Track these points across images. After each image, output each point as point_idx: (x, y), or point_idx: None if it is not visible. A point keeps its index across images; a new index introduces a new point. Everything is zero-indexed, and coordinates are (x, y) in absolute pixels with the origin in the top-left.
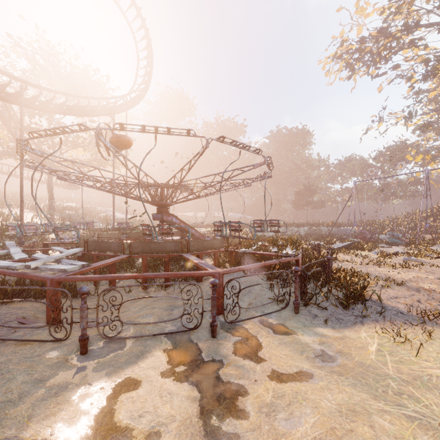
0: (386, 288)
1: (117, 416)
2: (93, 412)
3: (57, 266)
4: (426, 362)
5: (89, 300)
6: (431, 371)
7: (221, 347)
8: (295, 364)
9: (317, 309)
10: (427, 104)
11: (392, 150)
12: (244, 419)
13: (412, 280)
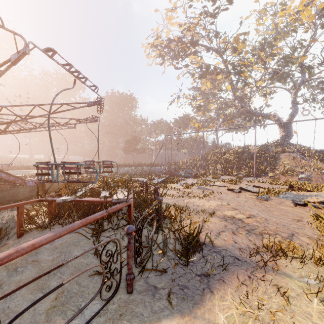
0: (206, 222)
1: None
2: None
3: None
4: None
5: None
6: None
7: None
8: None
9: (155, 273)
10: (198, 95)
11: (182, 119)
12: None
13: (216, 208)
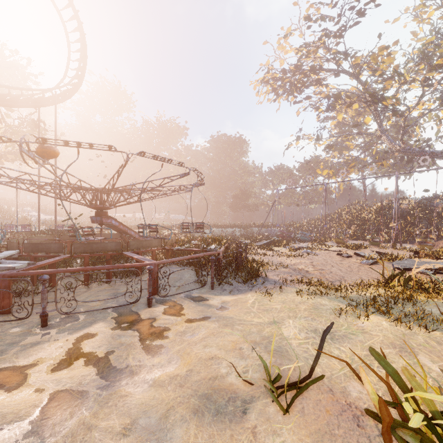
0: (276, 270)
1: (83, 350)
2: (65, 350)
3: (2, 265)
4: (274, 303)
5: (28, 298)
6: (274, 306)
7: (155, 312)
8: (203, 314)
9: (227, 285)
10: (333, 128)
11: (310, 163)
12: (166, 339)
13: (295, 264)
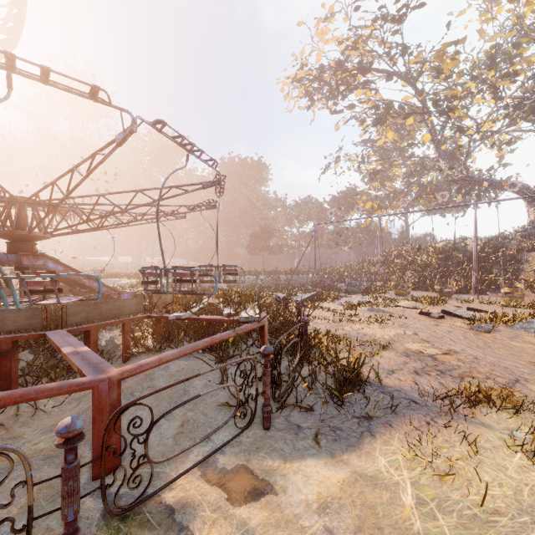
0: (375, 356)
1: None
2: None
3: None
4: (500, 517)
5: None
6: None
7: None
8: None
9: (298, 411)
10: (372, 154)
11: (344, 196)
12: None
13: (394, 339)
